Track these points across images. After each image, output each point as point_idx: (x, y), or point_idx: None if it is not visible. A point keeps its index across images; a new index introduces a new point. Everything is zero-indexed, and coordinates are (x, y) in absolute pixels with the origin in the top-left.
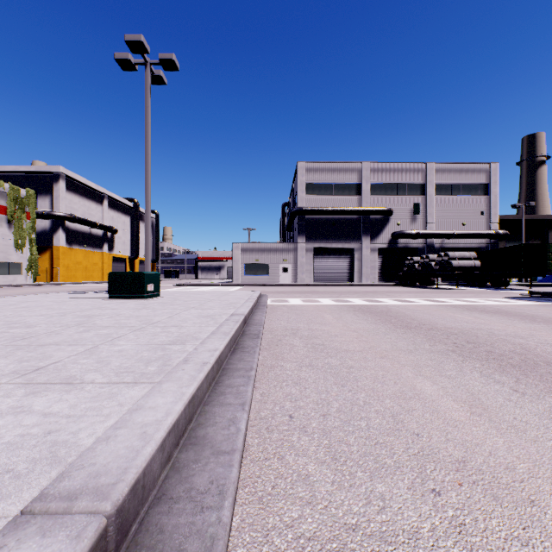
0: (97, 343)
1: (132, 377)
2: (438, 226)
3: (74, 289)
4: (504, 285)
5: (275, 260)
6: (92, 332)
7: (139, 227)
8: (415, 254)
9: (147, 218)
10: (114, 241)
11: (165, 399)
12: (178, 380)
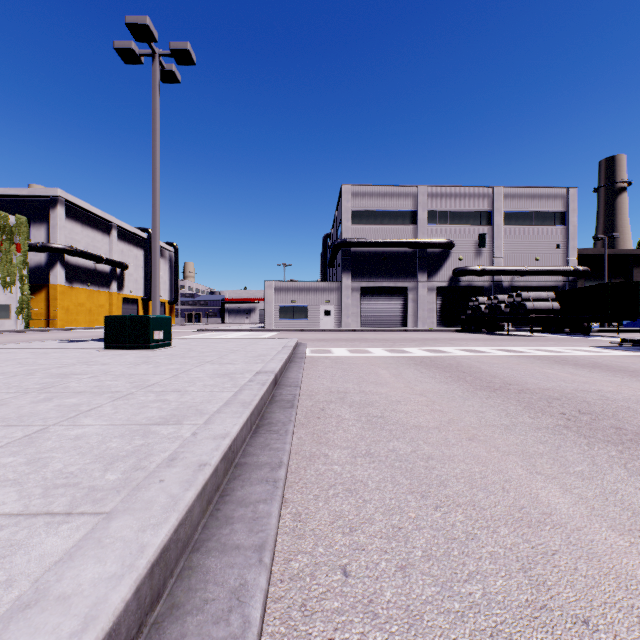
0: (49, 422)
1: (69, 498)
2: (507, 261)
3: (72, 336)
4: (585, 330)
5: (315, 301)
6: (54, 402)
7: None
8: (480, 295)
9: (155, 248)
10: (124, 279)
11: (100, 568)
12: (145, 510)
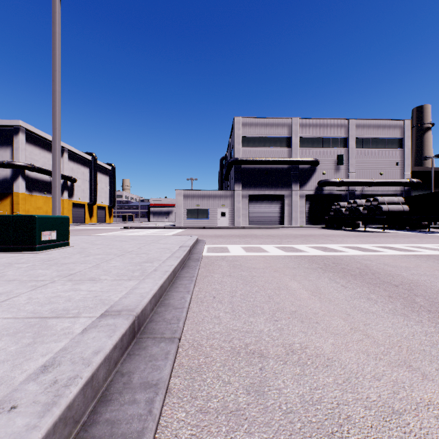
0: None
1: None
2: (359, 175)
3: None
4: (423, 227)
5: (214, 205)
6: None
7: (96, 177)
8: (338, 200)
9: (54, 149)
10: (73, 189)
11: None
12: None
